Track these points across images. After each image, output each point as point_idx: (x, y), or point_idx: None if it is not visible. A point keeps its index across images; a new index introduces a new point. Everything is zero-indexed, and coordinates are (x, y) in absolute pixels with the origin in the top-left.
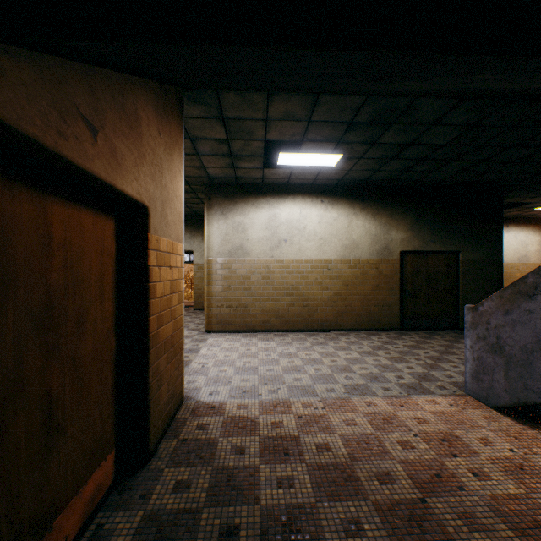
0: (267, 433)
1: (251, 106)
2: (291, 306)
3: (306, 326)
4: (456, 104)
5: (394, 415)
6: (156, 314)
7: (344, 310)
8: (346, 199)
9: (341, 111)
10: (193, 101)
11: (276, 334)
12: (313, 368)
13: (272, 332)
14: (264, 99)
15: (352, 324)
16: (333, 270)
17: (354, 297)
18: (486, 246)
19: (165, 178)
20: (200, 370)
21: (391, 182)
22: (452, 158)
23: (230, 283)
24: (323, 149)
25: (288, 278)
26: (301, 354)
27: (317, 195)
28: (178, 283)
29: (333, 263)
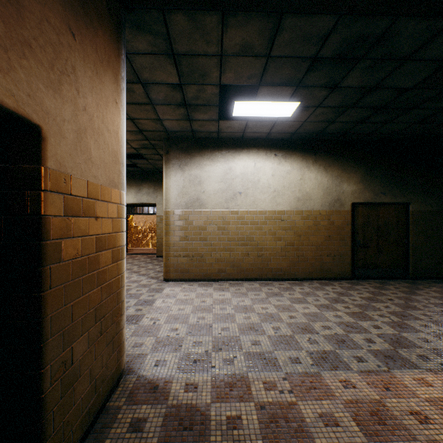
0: (221, 440)
1: (203, 34)
2: (245, 256)
3: (260, 275)
4: (442, 27)
5: (382, 406)
6: (63, 285)
7: (297, 260)
8: (298, 153)
9: (305, 40)
10: (136, 29)
11: (231, 283)
12: (271, 327)
13: (227, 281)
14: (218, 23)
15: (305, 273)
16: (286, 221)
17: (307, 247)
18: (436, 198)
19: (84, 99)
20: (150, 328)
21: (344, 135)
22: (413, 106)
23: (187, 234)
24: (280, 95)
25: (243, 229)
26: (257, 308)
27: (271, 149)
28: (113, 237)
29: (286, 214)
